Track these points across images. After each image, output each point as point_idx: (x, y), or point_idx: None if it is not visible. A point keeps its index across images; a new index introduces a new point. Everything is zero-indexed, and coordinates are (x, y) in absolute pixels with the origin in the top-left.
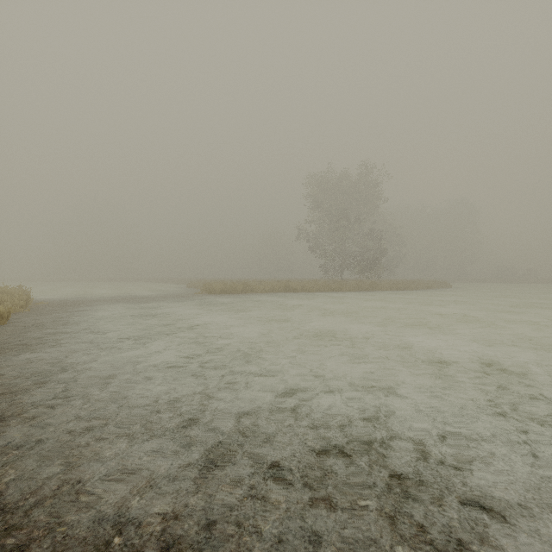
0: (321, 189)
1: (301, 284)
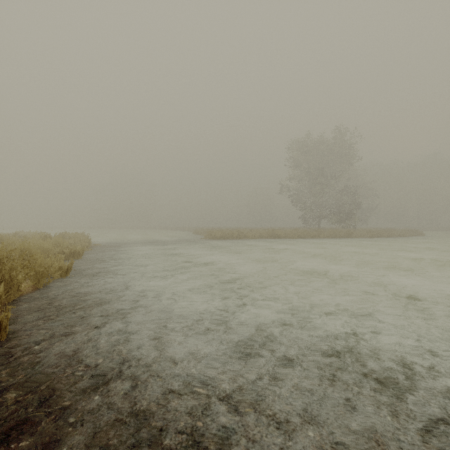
0: (301, 152)
1: (284, 232)
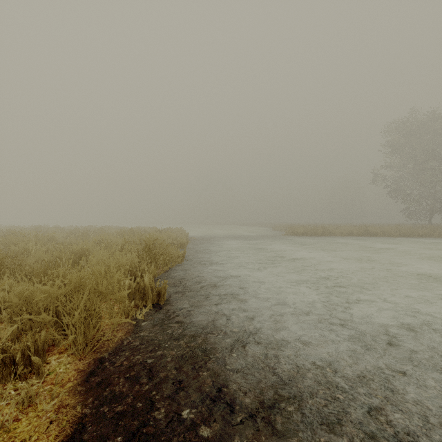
0: (403, 134)
1: (381, 229)
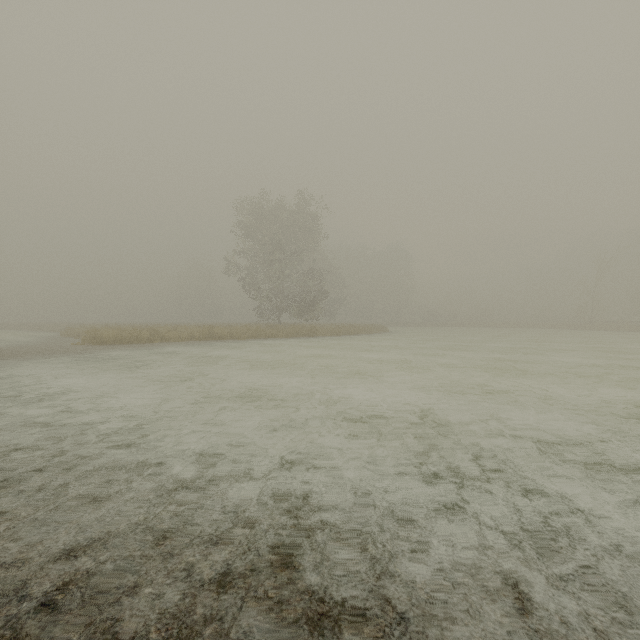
0: (255, 217)
1: (230, 329)
